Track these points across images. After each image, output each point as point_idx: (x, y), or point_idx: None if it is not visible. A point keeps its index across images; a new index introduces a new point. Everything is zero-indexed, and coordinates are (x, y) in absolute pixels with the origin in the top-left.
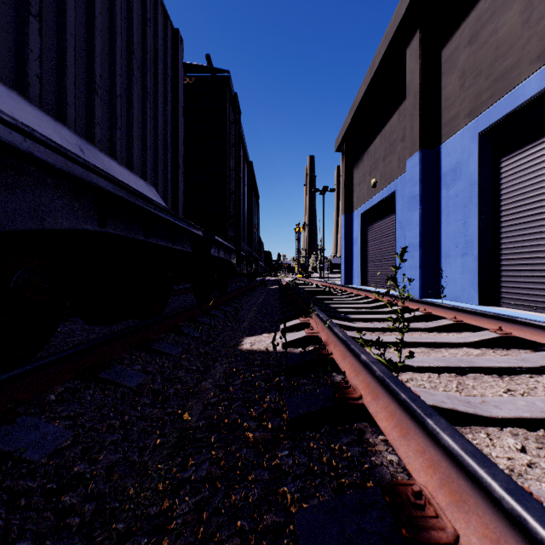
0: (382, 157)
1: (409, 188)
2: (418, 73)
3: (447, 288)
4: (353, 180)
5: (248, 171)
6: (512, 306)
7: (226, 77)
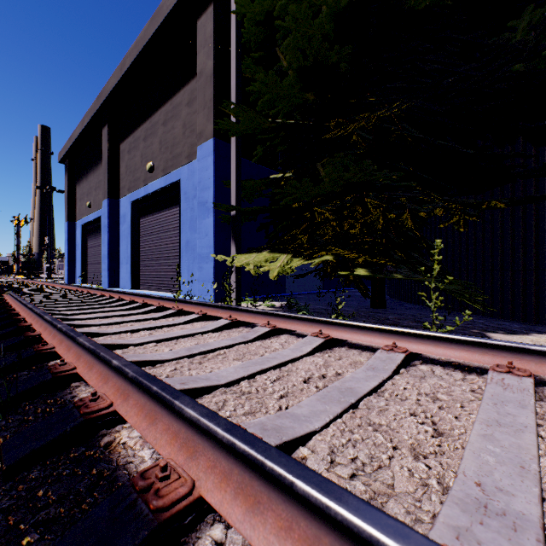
0: (95, 188)
1: (104, 219)
2: (107, 151)
3: (122, 281)
4: (77, 194)
5: None
6: (143, 288)
7: None
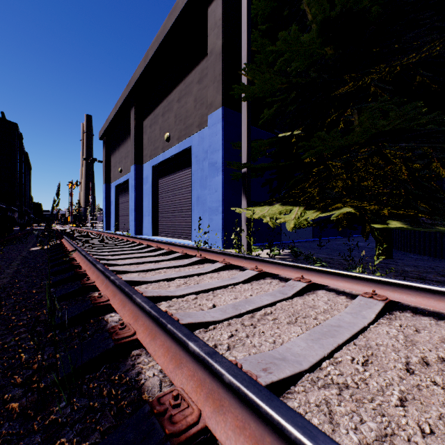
0: (124, 157)
1: (131, 181)
2: (134, 127)
3: (145, 230)
4: (111, 163)
5: (24, 158)
6: (161, 235)
7: (15, 126)
